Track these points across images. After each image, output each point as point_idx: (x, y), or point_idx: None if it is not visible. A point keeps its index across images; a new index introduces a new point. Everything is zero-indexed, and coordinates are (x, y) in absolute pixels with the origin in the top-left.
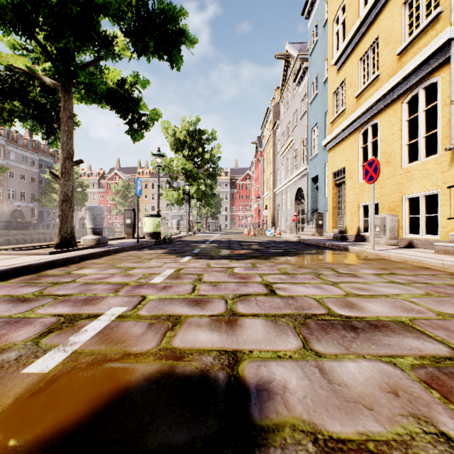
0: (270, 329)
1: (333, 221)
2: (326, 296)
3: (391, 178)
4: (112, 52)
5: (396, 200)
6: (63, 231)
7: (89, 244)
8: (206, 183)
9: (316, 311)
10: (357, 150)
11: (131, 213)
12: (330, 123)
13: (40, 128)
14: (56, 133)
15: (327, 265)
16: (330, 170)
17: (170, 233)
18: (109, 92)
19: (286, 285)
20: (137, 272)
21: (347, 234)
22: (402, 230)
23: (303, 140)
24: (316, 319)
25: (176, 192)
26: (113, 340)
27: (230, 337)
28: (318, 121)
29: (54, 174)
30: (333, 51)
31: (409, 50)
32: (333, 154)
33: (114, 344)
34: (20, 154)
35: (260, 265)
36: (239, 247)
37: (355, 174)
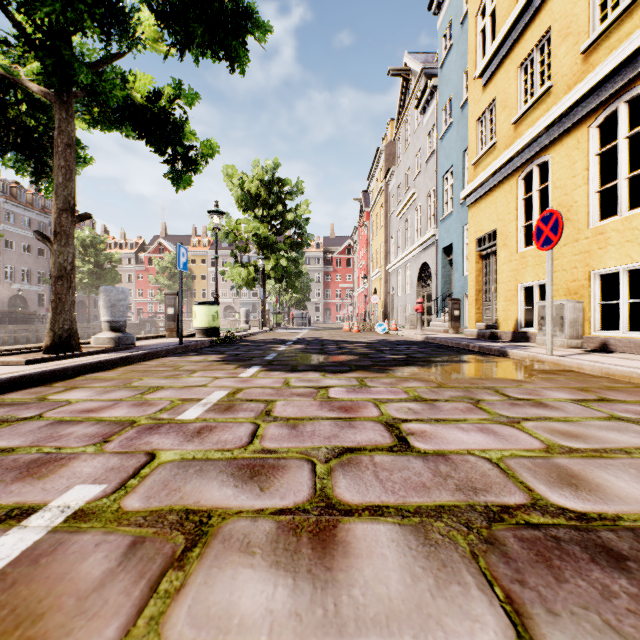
0: (417, 562)
1: (476, 311)
2: (510, 454)
3: (571, 244)
4: (131, 36)
5: (580, 278)
6: (57, 326)
7: (104, 346)
8: (288, 256)
9: (504, 498)
10: (516, 203)
11: (175, 299)
12: (473, 164)
13: (28, 166)
14: (52, 174)
15: (484, 383)
16: (473, 235)
17: (235, 329)
18: (134, 109)
19: (426, 425)
20: (163, 396)
21: (499, 330)
22: (590, 325)
23: (430, 192)
24: (513, 524)
25: (244, 269)
26: (12, 612)
27: (321, 595)
28: (453, 164)
29: (42, 236)
30: (476, 57)
31: (602, 43)
32: (476, 212)
33: (7, 630)
34: (23, 215)
35: (373, 383)
36: (337, 350)
37: (511, 240)
